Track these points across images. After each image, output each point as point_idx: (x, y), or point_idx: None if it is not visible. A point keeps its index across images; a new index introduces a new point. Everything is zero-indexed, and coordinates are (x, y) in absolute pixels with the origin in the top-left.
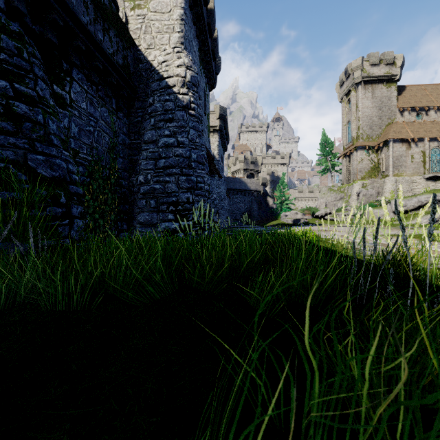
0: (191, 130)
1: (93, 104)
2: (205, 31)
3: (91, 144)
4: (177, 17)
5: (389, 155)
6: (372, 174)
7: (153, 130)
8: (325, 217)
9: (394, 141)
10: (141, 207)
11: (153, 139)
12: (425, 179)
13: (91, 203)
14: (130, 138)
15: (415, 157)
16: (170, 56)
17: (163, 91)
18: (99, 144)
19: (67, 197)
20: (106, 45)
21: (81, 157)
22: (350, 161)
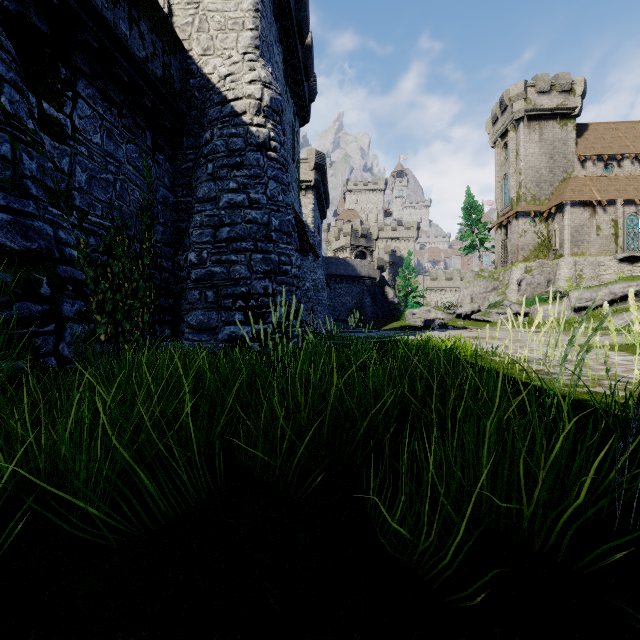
0: (271, 182)
1: (114, 137)
2: (294, 33)
3: (109, 202)
4: (248, 6)
5: (565, 224)
6: (540, 254)
7: (211, 181)
8: (471, 317)
9: (572, 205)
10: (192, 302)
11: (211, 196)
12: (618, 260)
13: (110, 295)
14: (176, 194)
15: (603, 229)
16: (238, 67)
17: (227, 121)
18: (123, 201)
19: (52, 286)
20: (135, 44)
21: (92, 221)
22: (508, 235)
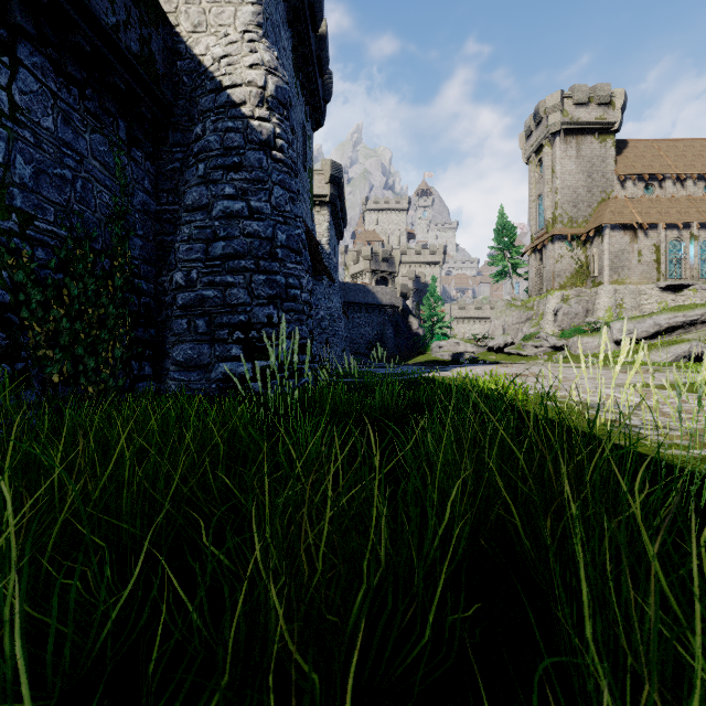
0: (276, 187)
1: (73, 123)
2: (305, 16)
3: (66, 205)
4: None
5: (604, 249)
6: (578, 281)
7: (203, 185)
8: (505, 350)
9: (612, 228)
10: (178, 334)
11: (202, 203)
12: (660, 288)
13: (66, 324)
14: (160, 201)
15: (644, 254)
16: (237, 47)
17: (222, 113)
18: (87, 205)
19: None
20: (101, 6)
21: (41, 228)
22: (543, 260)
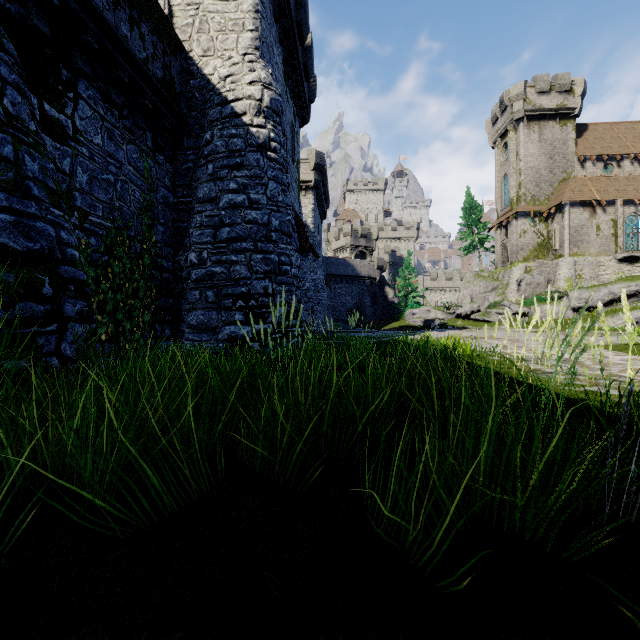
0: (271, 182)
1: (115, 138)
2: (294, 33)
3: (110, 202)
4: (248, 7)
5: (564, 225)
6: (540, 254)
7: (212, 182)
8: (471, 317)
9: (571, 205)
10: (192, 302)
11: (212, 197)
12: (618, 260)
13: (111, 295)
14: (177, 195)
15: (602, 229)
16: (239, 68)
17: (227, 122)
18: (124, 202)
19: (54, 286)
20: (136, 46)
21: (93, 221)
22: (508, 235)
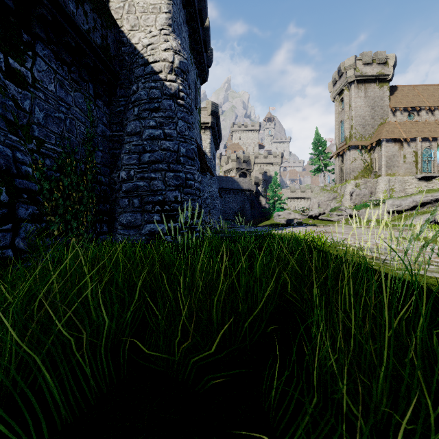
0: (180, 121)
1: (65, 87)
2: (196, 17)
3: (61, 134)
4: None
5: (382, 154)
6: (365, 174)
7: (137, 120)
8: (319, 217)
9: (387, 141)
10: (123, 207)
11: (137, 131)
12: (418, 179)
13: (61, 202)
14: (112, 130)
15: (407, 157)
16: (156, 39)
17: (148, 77)
18: (72, 133)
19: (10, 194)
20: (80, 19)
21: (48, 147)
22: (343, 161)
